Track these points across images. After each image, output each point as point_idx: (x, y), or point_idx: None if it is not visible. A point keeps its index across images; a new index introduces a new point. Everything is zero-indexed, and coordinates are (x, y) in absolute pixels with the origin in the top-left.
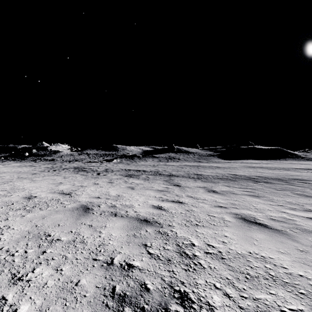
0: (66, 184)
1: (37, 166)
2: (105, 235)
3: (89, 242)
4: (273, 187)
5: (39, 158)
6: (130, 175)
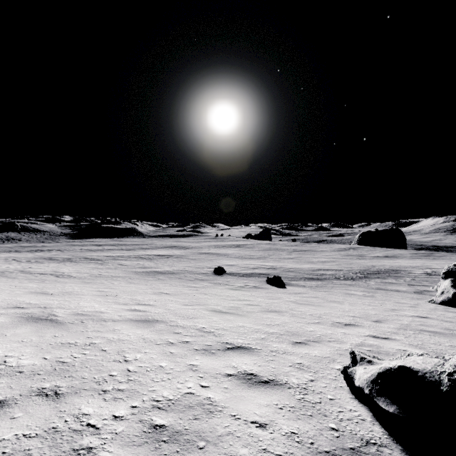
0: None
1: None
2: None
3: None
4: (38, 252)
5: None
6: None
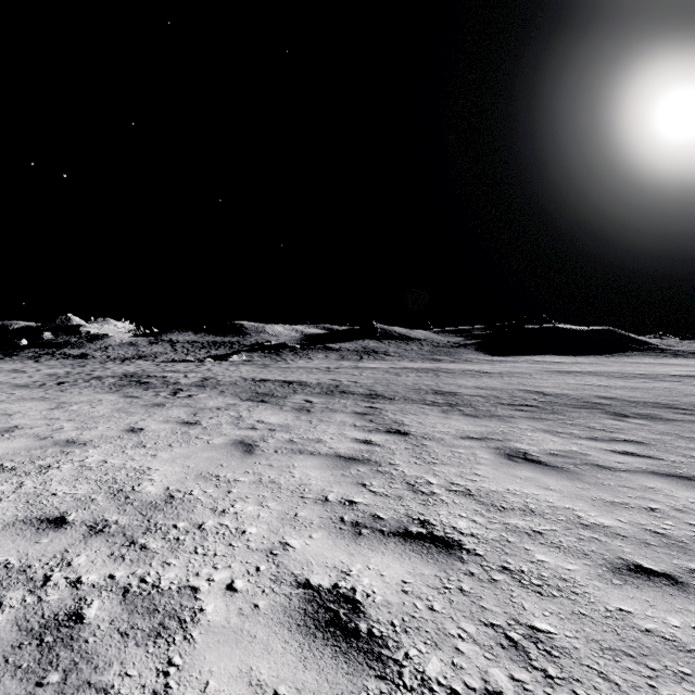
0: (19, 435)
1: (27, 373)
2: None
3: None
4: (687, 434)
5: (50, 351)
6: (261, 397)
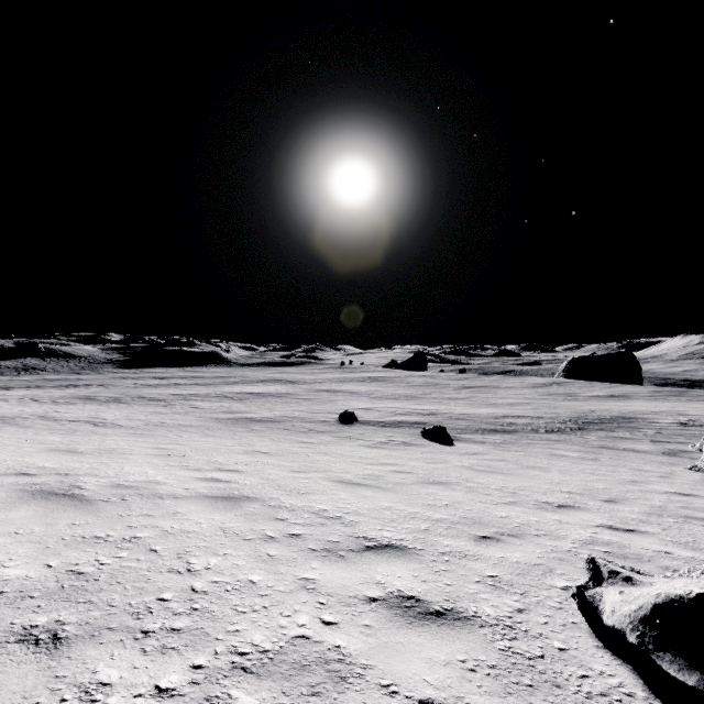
0: None
1: None
2: None
3: None
4: (70, 388)
5: None
6: None
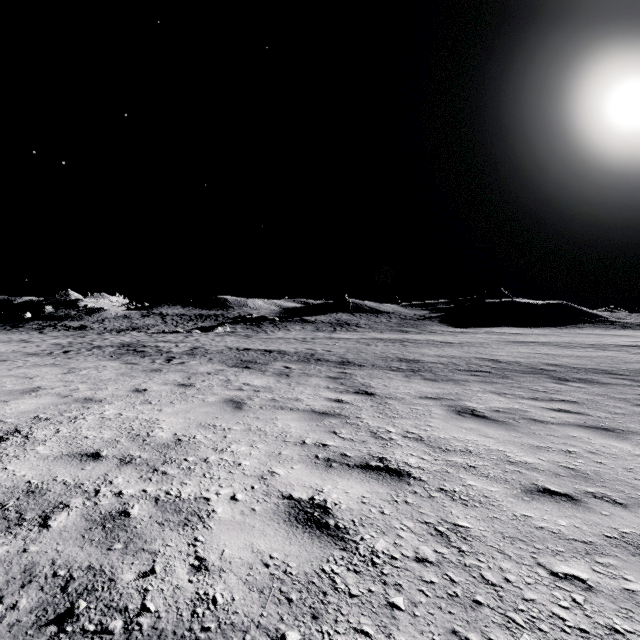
0: (44, 394)
1: (34, 343)
2: None
3: None
4: (617, 395)
5: (52, 323)
6: (245, 364)
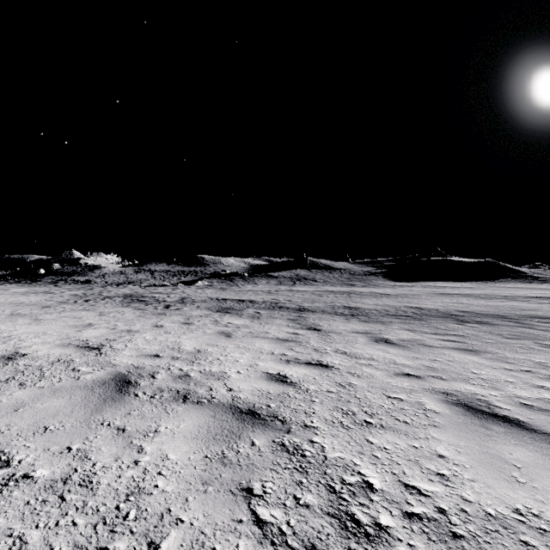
0: (98, 327)
1: (56, 294)
2: (151, 458)
3: (104, 482)
4: (496, 332)
5: (63, 278)
6: (225, 310)
